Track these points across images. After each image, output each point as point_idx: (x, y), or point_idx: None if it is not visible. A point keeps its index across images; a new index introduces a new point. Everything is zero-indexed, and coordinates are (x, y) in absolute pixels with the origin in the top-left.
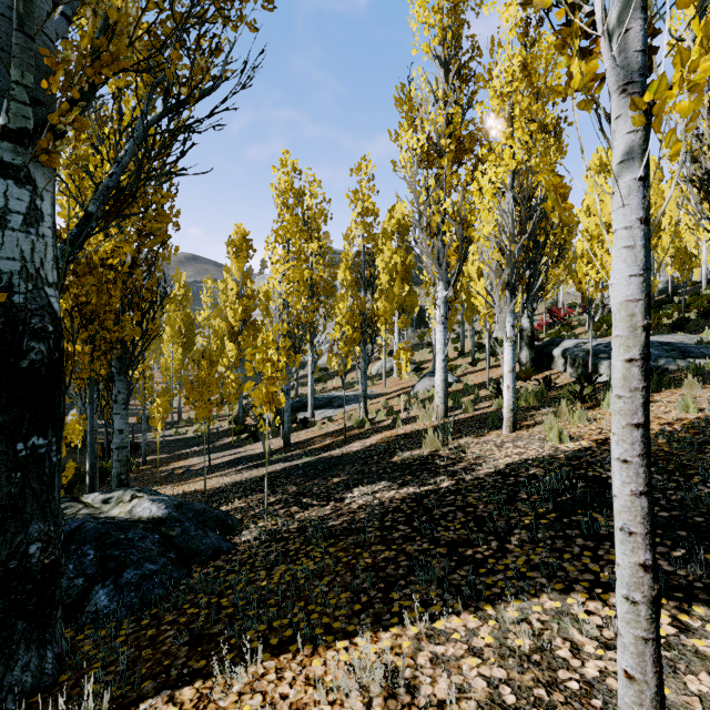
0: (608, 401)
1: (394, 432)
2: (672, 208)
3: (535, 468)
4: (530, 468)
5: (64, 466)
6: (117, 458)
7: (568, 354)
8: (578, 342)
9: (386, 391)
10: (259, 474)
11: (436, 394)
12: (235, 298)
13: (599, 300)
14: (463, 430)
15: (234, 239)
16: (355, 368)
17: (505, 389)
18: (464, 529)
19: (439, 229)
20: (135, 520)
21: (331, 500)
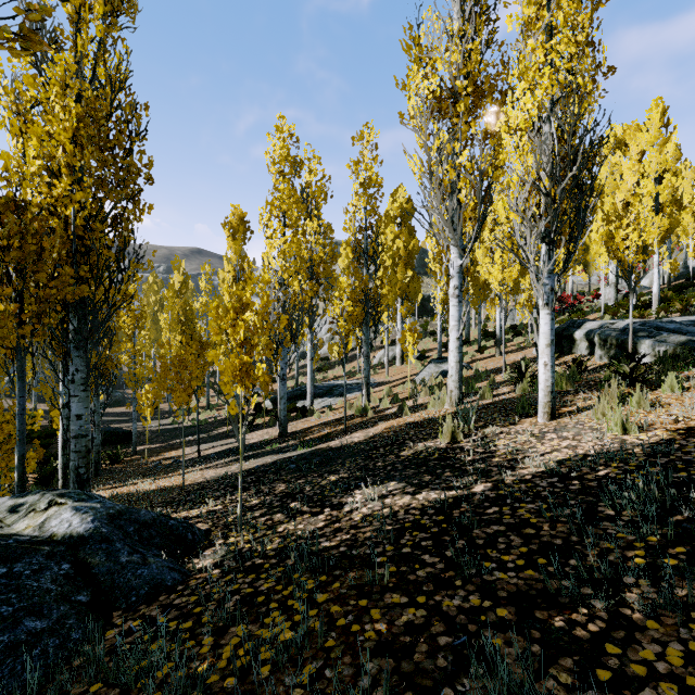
0: (671, 382)
1: (401, 420)
2: (687, 190)
3: (604, 468)
4: (599, 468)
5: (51, 455)
6: (74, 449)
7: (597, 334)
8: (604, 322)
9: (389, 379)
10: (247, 467)
11: (449, 377)
12: (232, 282)
13: (613, 284)
14: (485, 418)
15: (231, 220)
16: (357, 358)
17: (541, 368)
18: (531, 569)
19: (453, 188)
20: (43, 540)
21: (325, 506)
